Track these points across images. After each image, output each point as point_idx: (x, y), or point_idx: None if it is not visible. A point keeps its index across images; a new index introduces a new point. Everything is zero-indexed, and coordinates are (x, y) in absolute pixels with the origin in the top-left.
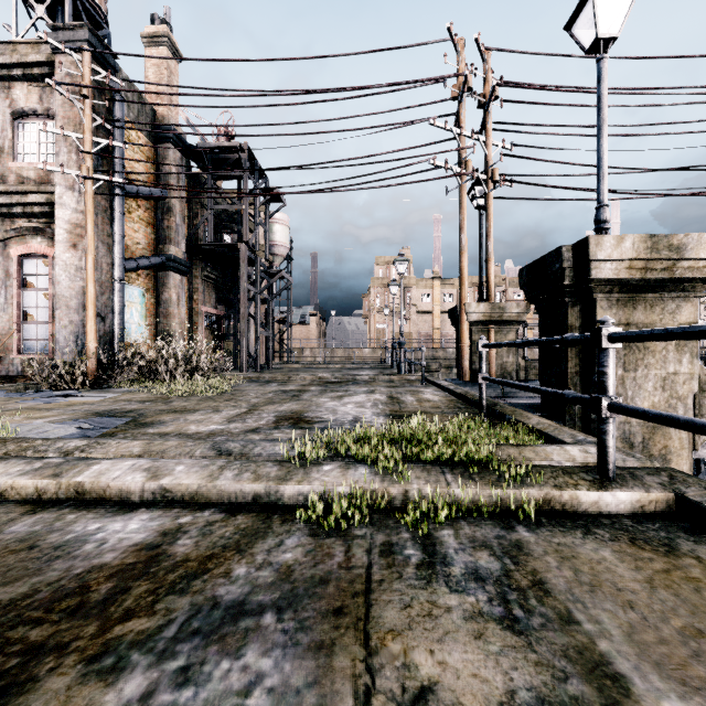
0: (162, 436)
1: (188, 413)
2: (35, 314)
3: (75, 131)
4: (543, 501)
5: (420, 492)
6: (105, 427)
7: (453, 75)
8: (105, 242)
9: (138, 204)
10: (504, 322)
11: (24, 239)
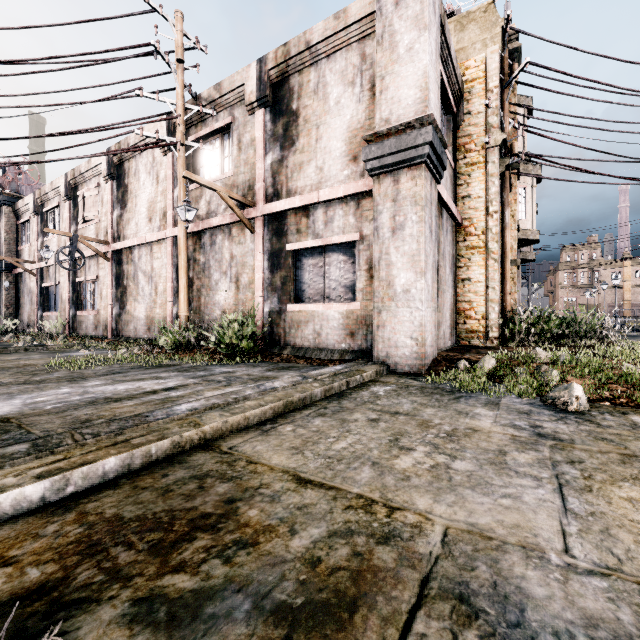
0: None
1: None
2: None
3: None
4: None
5: None
6: None
7: None
8: None
9: None
10: None
11: None
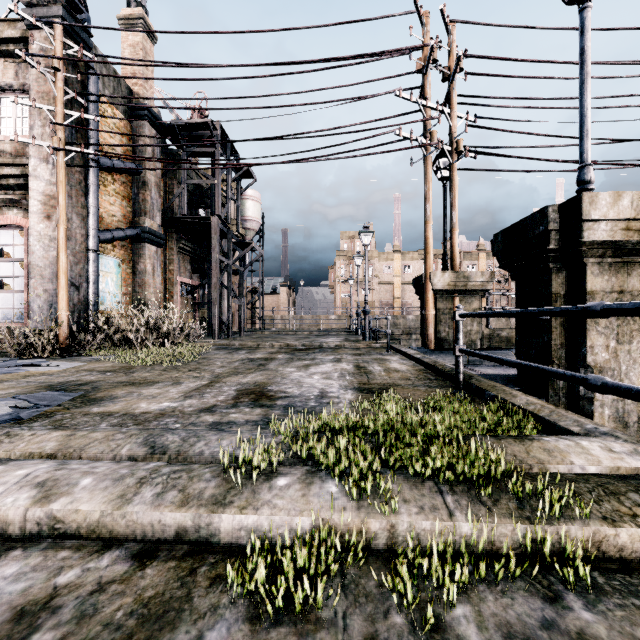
0: (104, 417)
1: (145, 385)
2: (12, 284)
3: (49, 105)
4: (590, 543)
5: (412, 527)
6: (46, 405)
7: (419, 45)
8: (79, 213)
9: (113, 178)
10: (469, 291)
11: (1, 211)
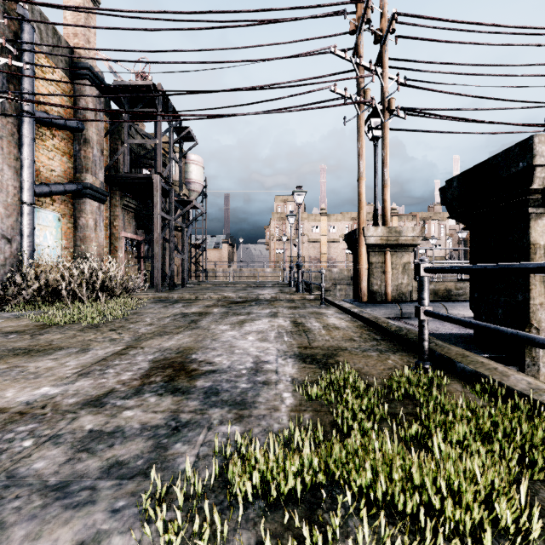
0: None
1: (41, 355)
2: None
3: None
4: None
5: None
6: None
7: (355, 1)
8: (11, 165)
9: (53, 133)
10: (400, 245)
11: None
